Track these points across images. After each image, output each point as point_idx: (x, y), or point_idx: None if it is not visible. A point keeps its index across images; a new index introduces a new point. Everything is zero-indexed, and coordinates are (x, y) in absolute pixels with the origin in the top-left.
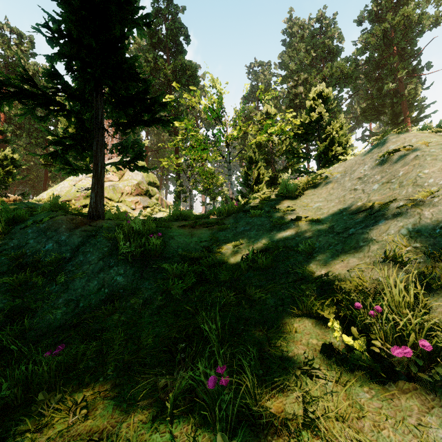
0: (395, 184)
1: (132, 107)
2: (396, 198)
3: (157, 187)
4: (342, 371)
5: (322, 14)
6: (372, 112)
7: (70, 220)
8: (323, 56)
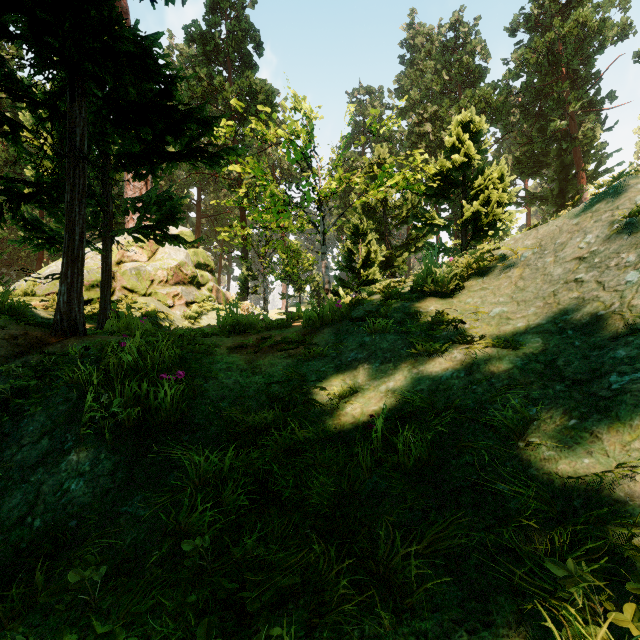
0: None
1: (147, 126)
2: None
3: (210, 271)
4: None
5: (458, 18)
6: (530, 164)
7: (12, 339)
8: (460, 80)
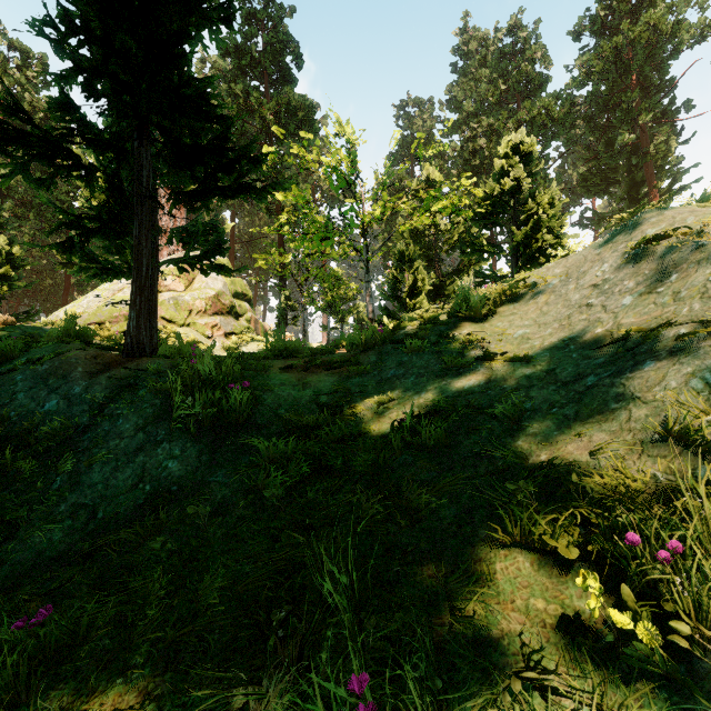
0: (665, 295)
1: (202, 164)
2: (671, 321)
3: (248, 301)
4: (608, 680)
5: (516, 21)
6: (597, 181)
7: (92, 358)
8: (518, 89)
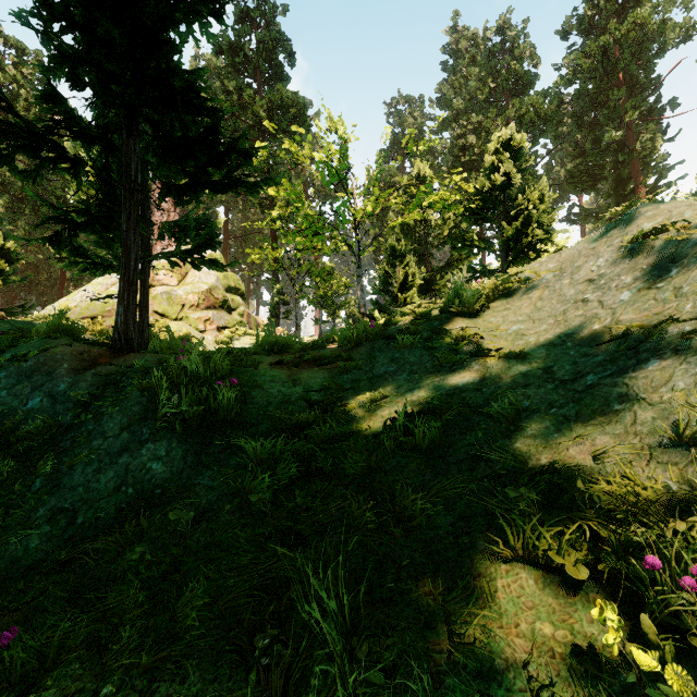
0: (665, 291)
1: (191, 157)
2: (674, 318)
3: (241, 295)
4: None
5: (505, 20)
6: (584, 178)
7: (79, 354)
8: (507, 87)
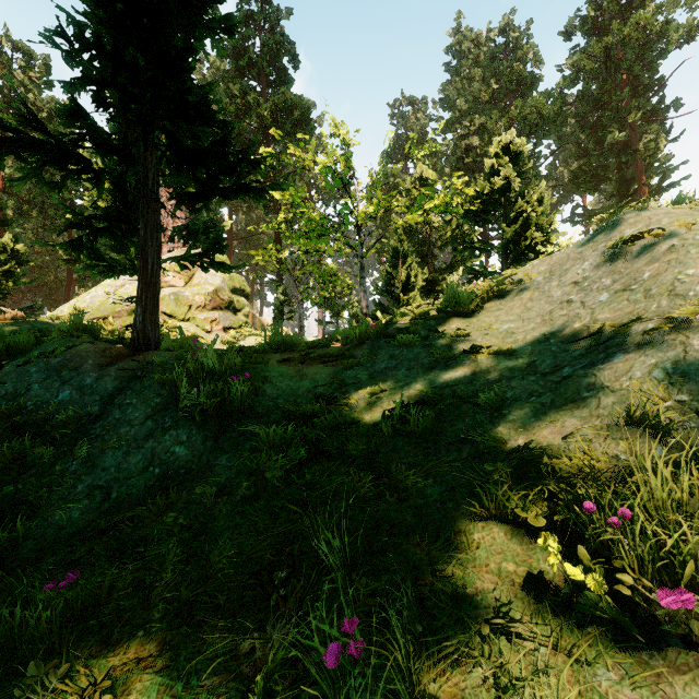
0: (637, 292)
1: (203, 166)
2: (640, 317)
3: (246, 296)
4: (564, 626)
5: (508, 22)
6: (588, 178)
7: (101, 351)
8: (510, 88)
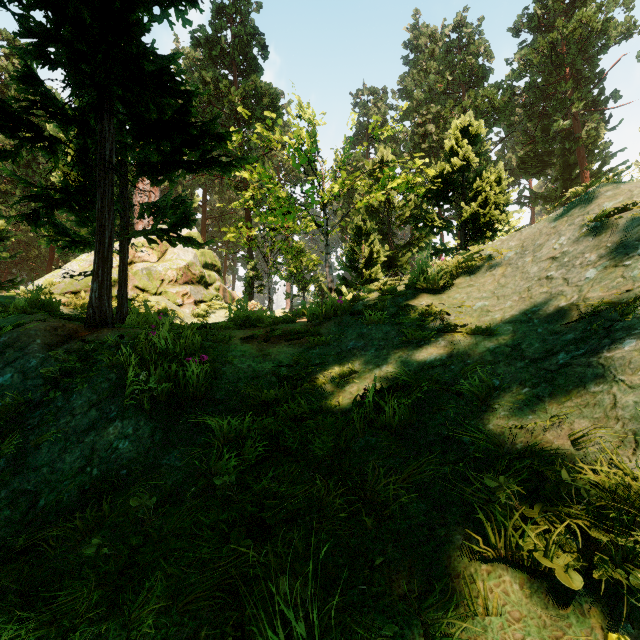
0: (634, 268)
1: (166, 138)
2: None
3: (217, 271)
4: None
5: (461, 18)
6: (534, 163)
7: (53, 330)
8: (463, 80)
